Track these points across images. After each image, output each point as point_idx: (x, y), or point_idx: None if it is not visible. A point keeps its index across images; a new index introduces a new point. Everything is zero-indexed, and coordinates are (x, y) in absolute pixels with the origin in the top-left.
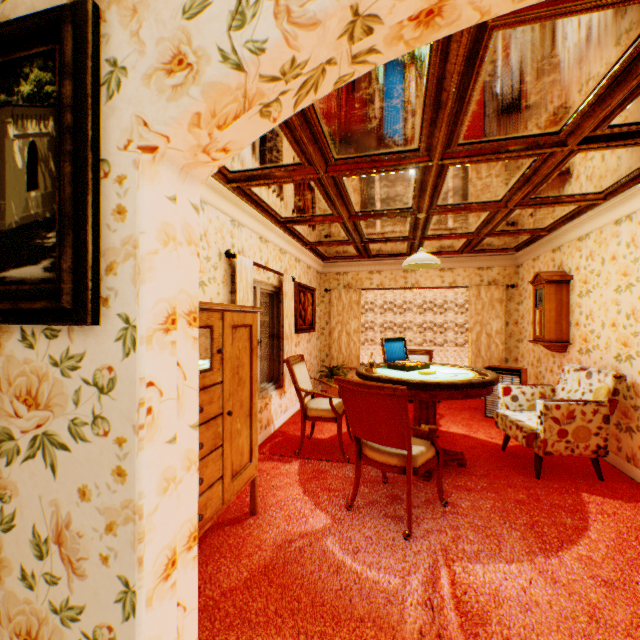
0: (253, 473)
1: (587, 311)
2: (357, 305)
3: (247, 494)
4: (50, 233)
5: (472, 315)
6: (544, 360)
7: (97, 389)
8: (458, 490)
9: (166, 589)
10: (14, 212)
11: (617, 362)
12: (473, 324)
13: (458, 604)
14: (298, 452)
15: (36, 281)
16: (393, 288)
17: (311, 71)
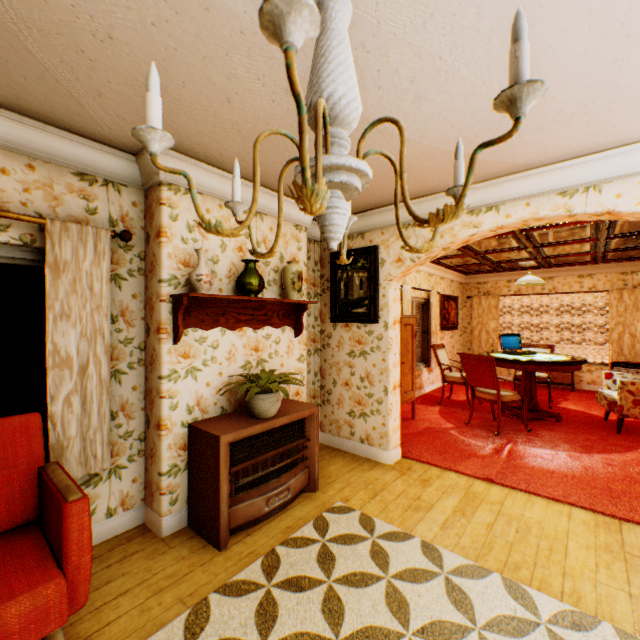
0: (413, 397)
1: None
2: (495, 309)
3: (409, 413)
4: (365, 301)
5: (613, 317)
6: None
7: (377, 339)
8: (544, 429)
9: (393, 393)
10: (355, 295)
11: None
12: (614, 325)
13: (511, 453)
14: (439, 402)
15: (362, 313)
16: (529, 294)
17: (433, 256)
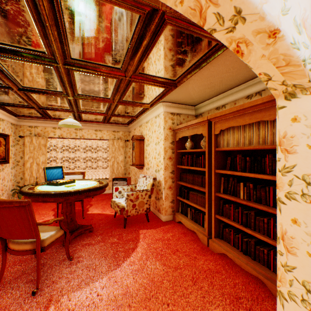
0: None
1: (149, 152)
2: (45, 147)
3: None
4: None
5: (111, 153)
6: (137, 173)
7: None
8: (84, 247)
9: None
10: None
11: (156, 172)
12: (111, 157)
13: None
14: None
15: None
16: (69, 138)
17: None
